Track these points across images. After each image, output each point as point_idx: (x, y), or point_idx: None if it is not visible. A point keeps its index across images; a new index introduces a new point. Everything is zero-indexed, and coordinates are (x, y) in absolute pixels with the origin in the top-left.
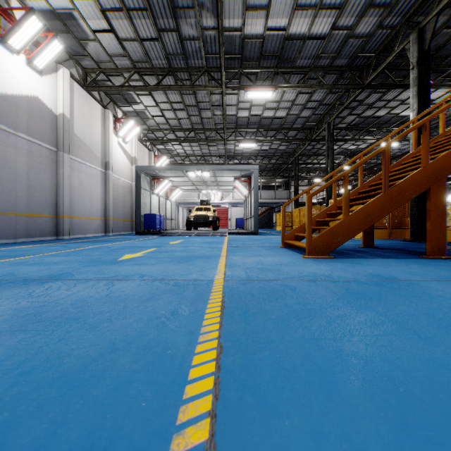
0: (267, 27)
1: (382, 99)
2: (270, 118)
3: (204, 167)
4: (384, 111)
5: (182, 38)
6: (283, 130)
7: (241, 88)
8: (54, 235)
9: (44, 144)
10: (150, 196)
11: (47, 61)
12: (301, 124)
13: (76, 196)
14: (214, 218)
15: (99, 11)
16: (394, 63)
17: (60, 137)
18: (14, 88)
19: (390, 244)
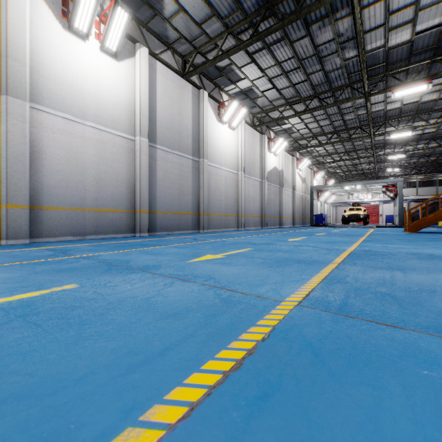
0: (402, 104)
1: None
2: (418, 134)
3: (356, 183)
4: None
5: (344, 120)
6: (435, 138)
7: (385, 133)
8: (279, 225)
9: (277, 186)
10: (316, 202)
11: (280, 150)
12: None
13: (284, 206)
14: (364, 215)
15: (303, 124)
16: None
17: (281, 180)
18: (271, 167)
19: None
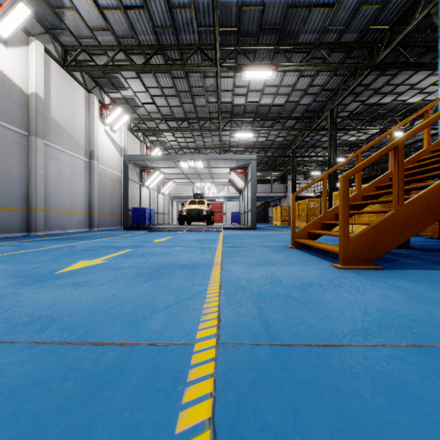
0: None
1: (390, 83)
2: (268, 105)
3: (197, 156)
4: (390, 98)
5: (170, 6)
6: (281, 119)
7: (237, 67)
8: (25, 231)
9: (12, 127)
10: (140, 188)
11: (13, 29)
12: (301, 112)
13: (53, 187)
14: (208, 212)
15: None
16: (408, 38)
17: (33, 120)
18: None
19: (422, 243)
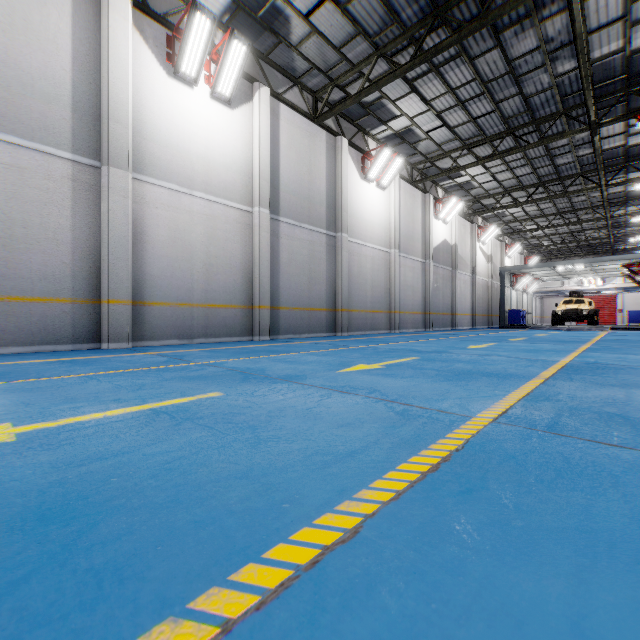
0: None
1: None
2: None
3: (576, 261)
4: None
5: (556, 166)
6: None
7: (626, 182)
8: (450, 327)
9: (447, 268)
10: (510, 292)
11: (452, 216)
12: None
13: (458, 298)
14: (590, 311)
15: (489, 175)
16: None
17: (454, 260)
18: (438, 240)
19: None
